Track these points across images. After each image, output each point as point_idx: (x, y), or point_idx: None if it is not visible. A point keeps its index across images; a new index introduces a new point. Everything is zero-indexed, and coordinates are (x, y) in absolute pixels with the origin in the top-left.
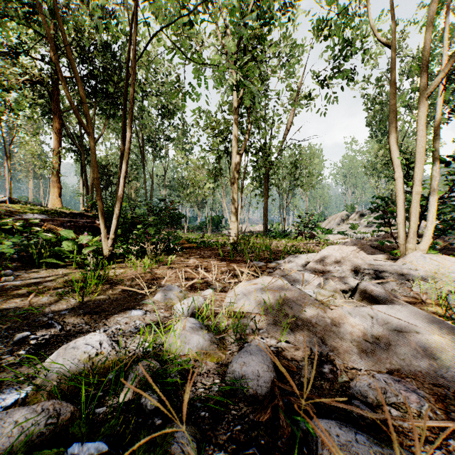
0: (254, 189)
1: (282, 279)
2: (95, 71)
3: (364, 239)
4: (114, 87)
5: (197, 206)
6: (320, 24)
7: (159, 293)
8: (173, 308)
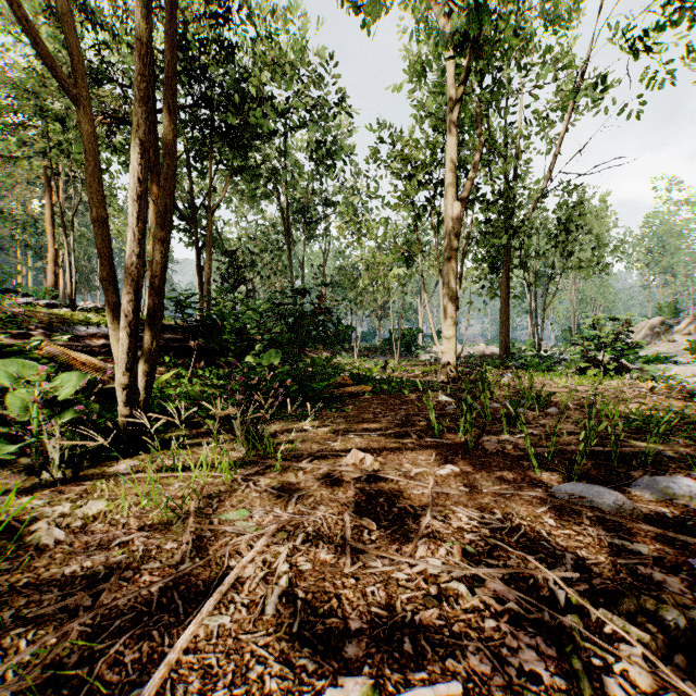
0: (479, 279)
1: None
2: (208, 91)
3: None
4: (240, 119)
5: (376, 314)
6: None
7: None
8: None
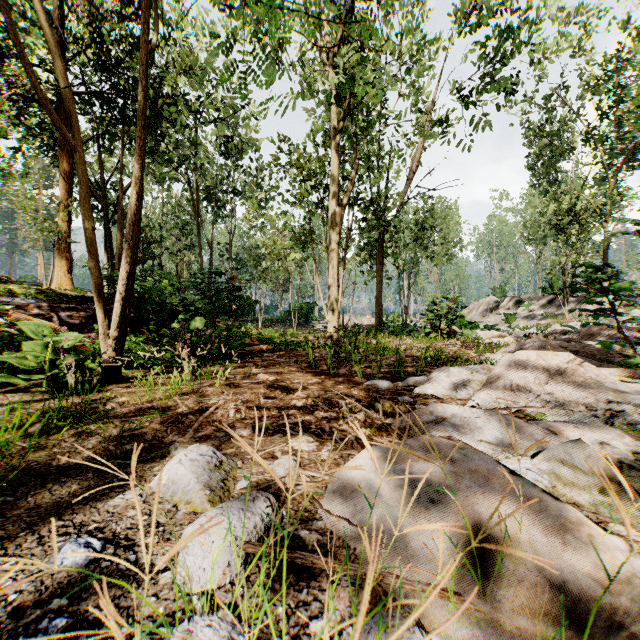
0: (362, 263)
1: (445, 426)
2: (122, 83)
3: (531, 337)
4: (152, 109)
5: (278, 289)
6: (466, 5)
7: (165, 471)
8: (186, 525)
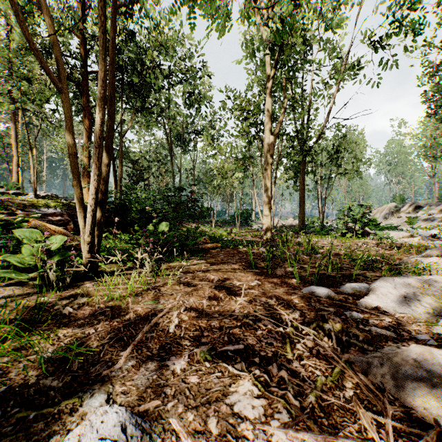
0: (288, 179)
1: None
2: (121, 61)
3: (439, 237)
4: (141, 78)
5: (226, 200)
6: None
7: None
8: None
